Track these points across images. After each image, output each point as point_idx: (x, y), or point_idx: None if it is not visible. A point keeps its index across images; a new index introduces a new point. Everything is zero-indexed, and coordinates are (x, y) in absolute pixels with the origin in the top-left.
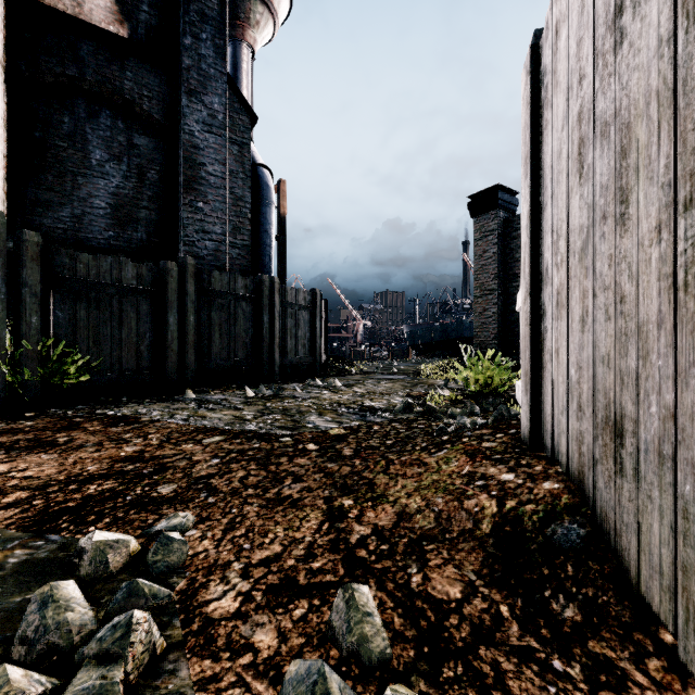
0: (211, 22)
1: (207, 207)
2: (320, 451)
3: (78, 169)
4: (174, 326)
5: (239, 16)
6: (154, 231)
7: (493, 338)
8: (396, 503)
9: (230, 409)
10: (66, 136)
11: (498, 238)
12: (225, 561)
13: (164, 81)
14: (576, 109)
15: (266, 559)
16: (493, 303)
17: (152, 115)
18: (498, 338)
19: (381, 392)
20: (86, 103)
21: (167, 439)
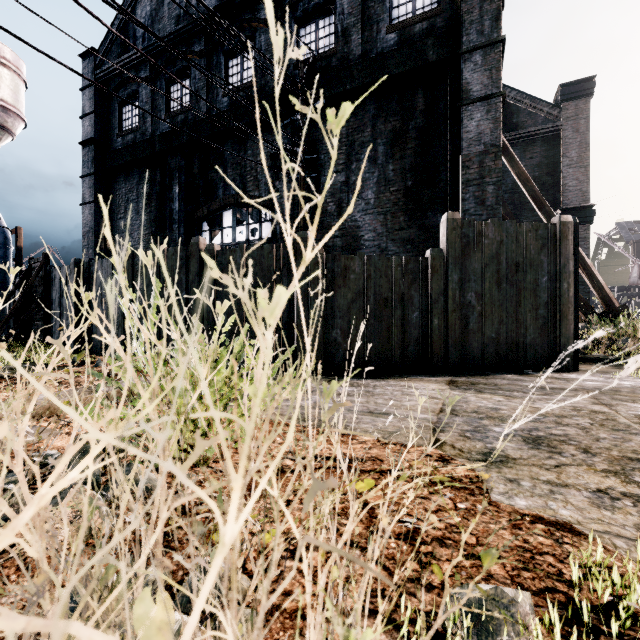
0: None
1: None
2: None
3: None
4: None
5: None
6: None
7: None
8: None
9: None
10: None
11: None
12: None
13: None
14: None
15: None
16: None
17: None
18: None
19: None
20: None
21: None
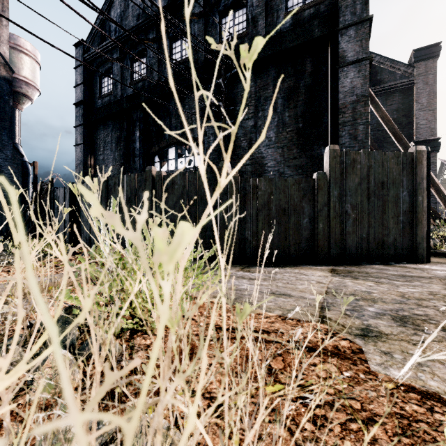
0: (6, 129)
1: None
2: None
3: None
4: None
5: (15, 101)
6: None
7: None
8: None
9: None
10: None
11: None
12: None
13: None
14: None
15: None
16: None
17: None
18: None
19: None
20: None
21: None
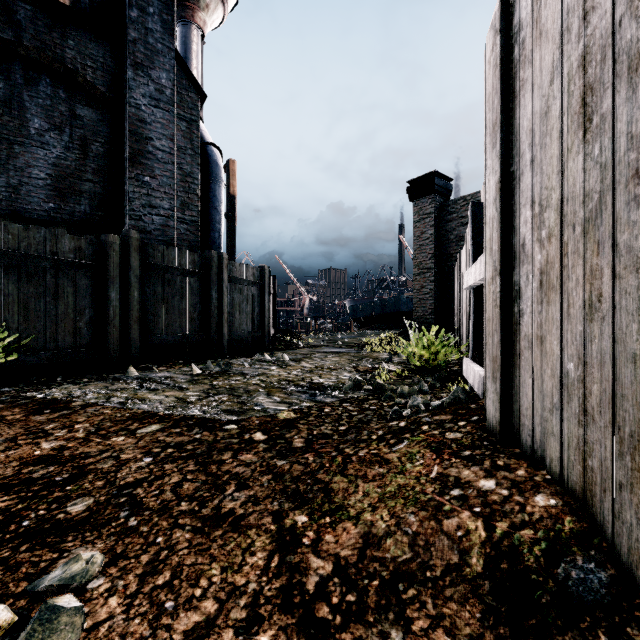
0: None
1: (155, 182)
2: (269, 442)
3: (15, 138)
4: (116, 301)
5: None
6: (99, 205)
7: (430, 313)
8: (360, 520)
9: (174, 390)
10: (1, 102)
11: (435, 220)
12: (134, 639)
13: (109, 53)
14: (576, 52)
15: (193, 631)
16: (430, 281)
17: (96, 86)
18: (435, 313)
19: (329, 367)
20: (23, 69)
21: (96, 430)
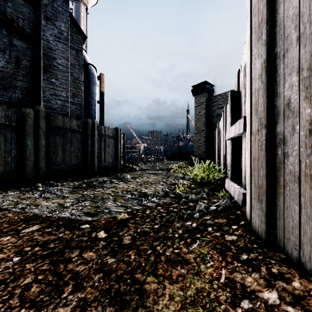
0: None
1: (57, 82)
2: (107, 239)
3: None
4: (31, 146)
5: None
6: (26, 93)
7: (203, 152)
8: None
9: (59, 198)
10: None
11: (205, 106)
12: None
13: (32, 11)
14: None
15: None
16: (203, 136)
17: (24, 29)
18: (205, 152)
19: (151, 182)
20: None
21: None
